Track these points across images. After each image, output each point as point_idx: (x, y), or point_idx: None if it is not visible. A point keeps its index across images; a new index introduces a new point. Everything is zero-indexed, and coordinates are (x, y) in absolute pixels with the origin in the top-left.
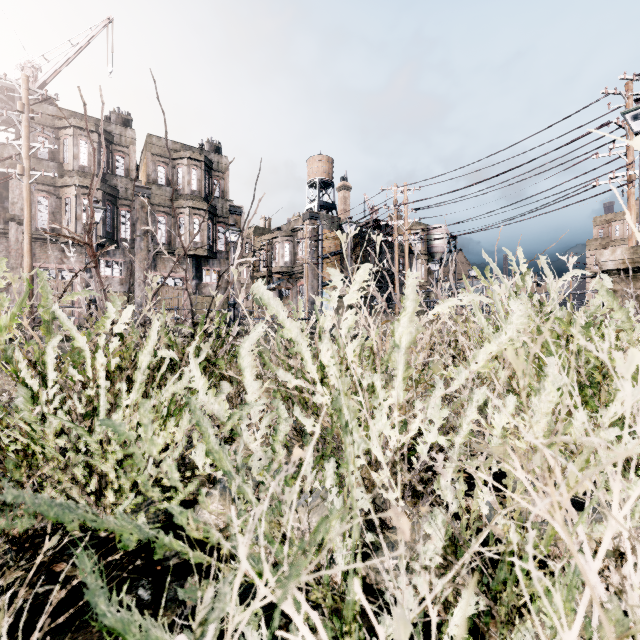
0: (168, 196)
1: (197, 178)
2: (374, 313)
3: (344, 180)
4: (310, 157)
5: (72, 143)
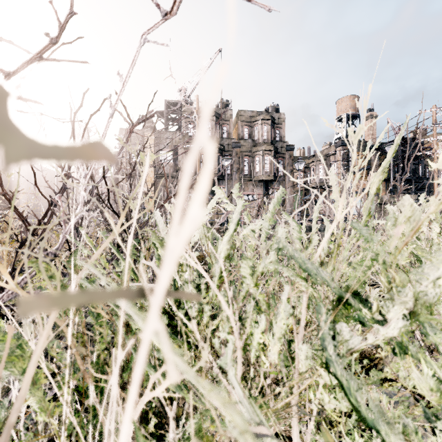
0: (250, 145)
1: (266, 131)
2: None
3: (371, 111)
4: (339, 99)
5: None
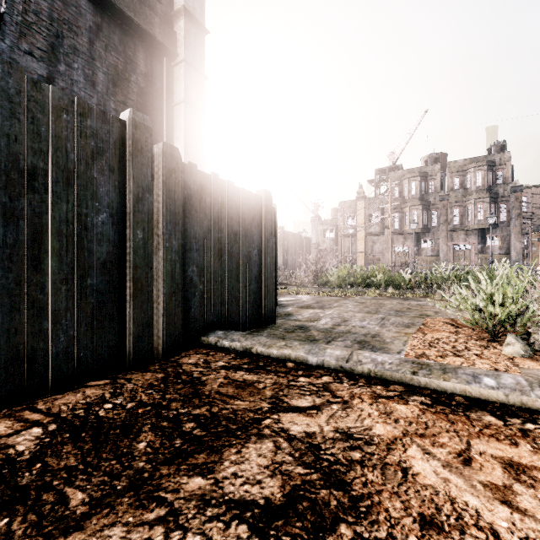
0: (460, 195)
1: (481, 177)
2: None
3: None
4: None
5: (408, 186)
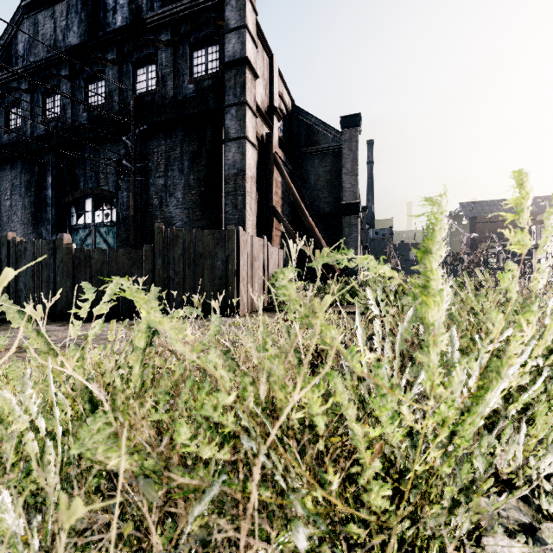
0: None
1: None
2: None
3: None
4: None
5: None
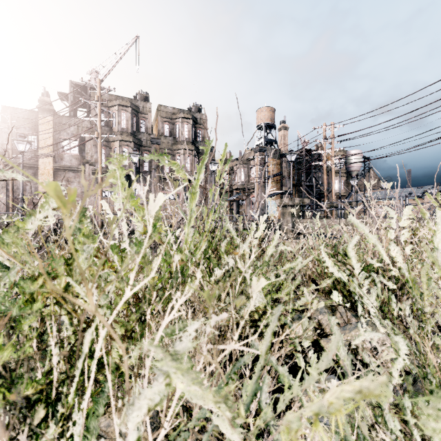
0: (170, 143)
1: (188, 130)
2: (305, 216)
3: (283, 123)
4: (258, 109)
5: (117, 115)
